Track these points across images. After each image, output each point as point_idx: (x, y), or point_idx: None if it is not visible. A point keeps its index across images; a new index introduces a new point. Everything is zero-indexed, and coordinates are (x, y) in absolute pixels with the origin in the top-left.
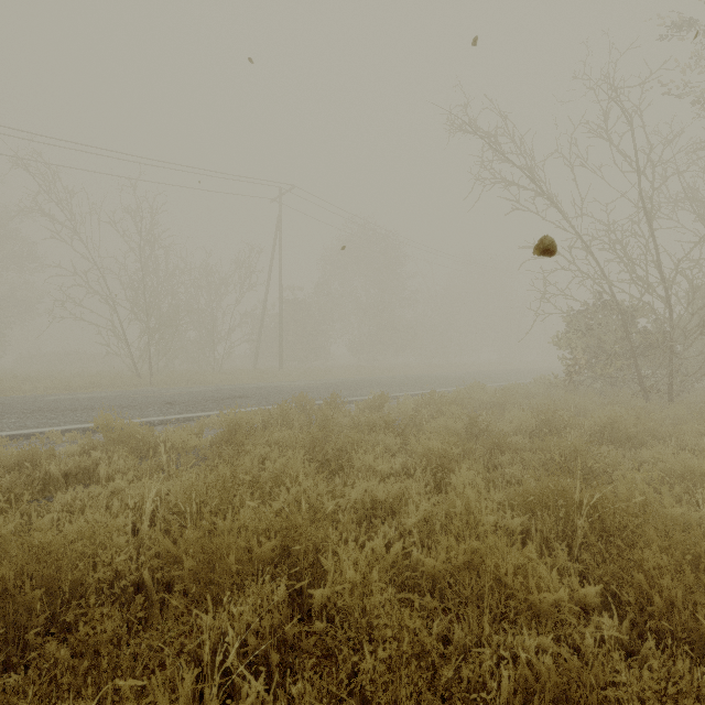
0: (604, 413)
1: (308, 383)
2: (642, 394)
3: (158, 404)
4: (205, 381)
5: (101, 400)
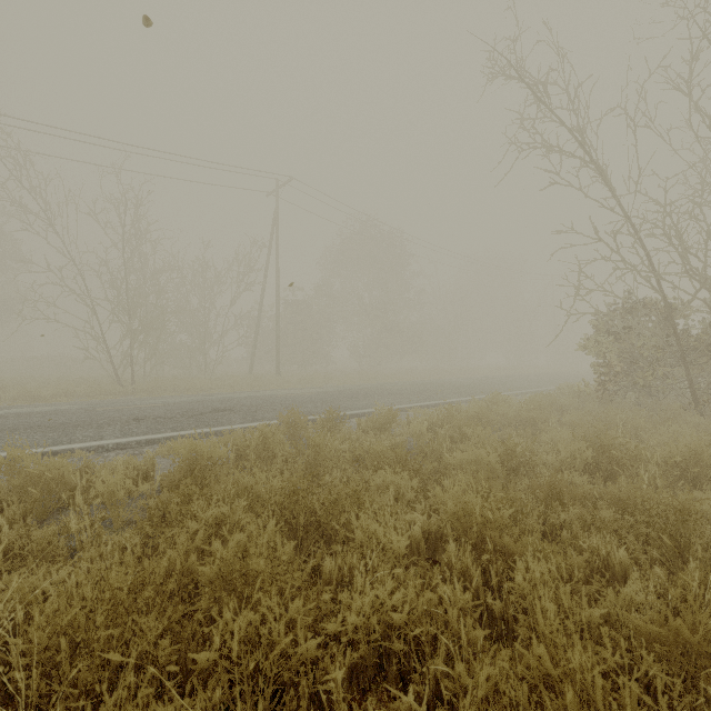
0: (665, 436)
1: (305, 392)
2: (695, 408)
3: (122, 421)
4: (193, 389)
5: (58, 415)
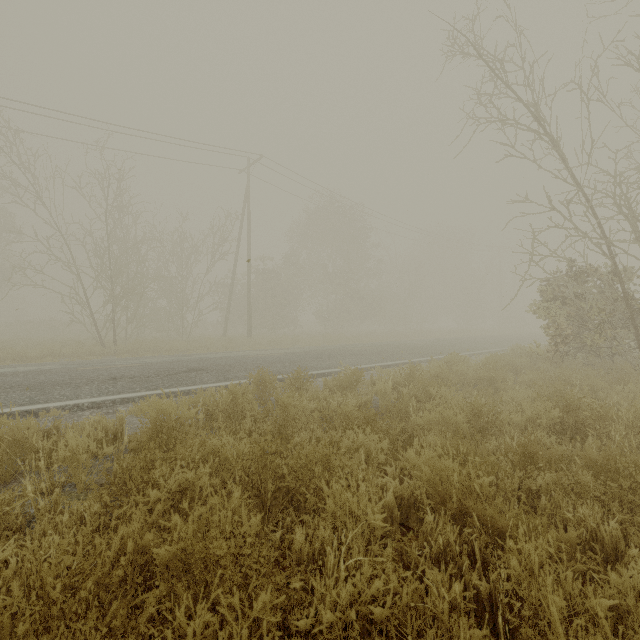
0: (623, 395)
1: (274, 353)
2: None
3: (99, 380)
4: (170, 350)
5: (39, 375)
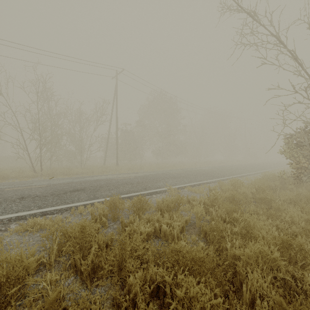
0: None
1: (128, 176)
2: None
3: (11, 200)
4: (72, 173)
5: None
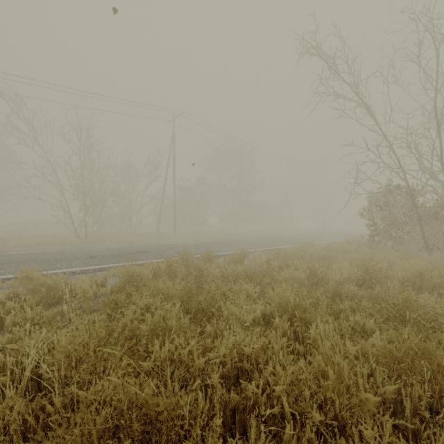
0: (406, 265)
1: (192, 242)
2: (426, 251)
3: (83, 258)
4: (123, 241)
5: (44, 254)
